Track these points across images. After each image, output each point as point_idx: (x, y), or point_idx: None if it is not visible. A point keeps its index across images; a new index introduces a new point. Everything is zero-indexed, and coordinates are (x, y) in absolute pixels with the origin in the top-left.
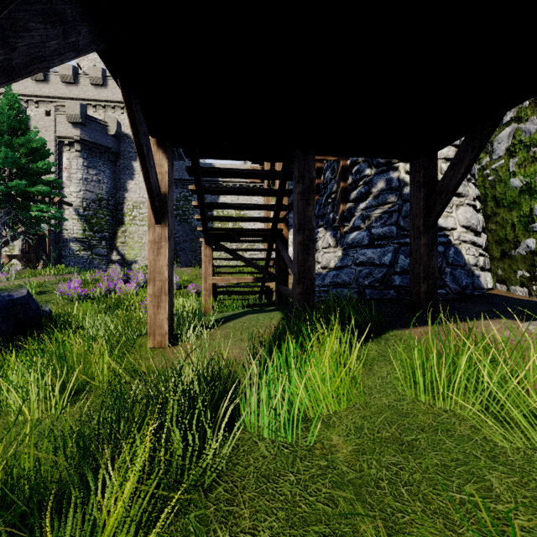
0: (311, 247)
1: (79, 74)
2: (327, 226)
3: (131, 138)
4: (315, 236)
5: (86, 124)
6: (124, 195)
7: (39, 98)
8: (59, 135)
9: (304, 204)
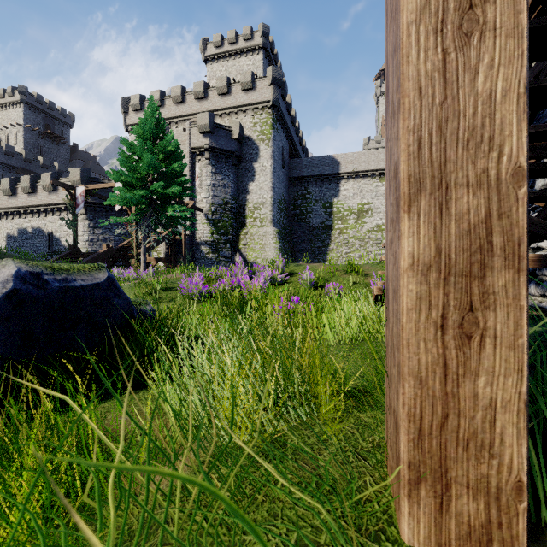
0: None
1: (208, 88)
2: None
3: (252, 139)
4: None
5: (214, 132)
6: (246, 197)
7: (178, 119)
8: (192, 147)
9: None
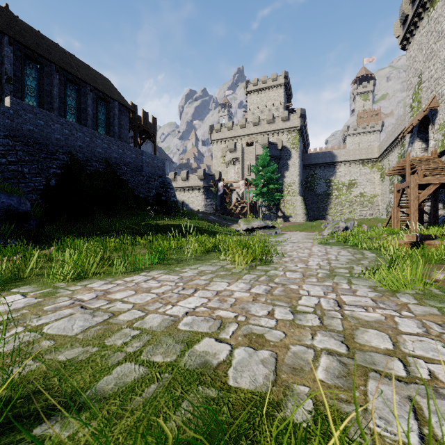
0: (437, 211)
1: (261, 119)
2: (439, 202)
3: (287, 147)
4: (438, 208)
5: (269, 146)
6: (283, 180)
7: (242, 136)
8: (257, 155)
9: (435, 201)
